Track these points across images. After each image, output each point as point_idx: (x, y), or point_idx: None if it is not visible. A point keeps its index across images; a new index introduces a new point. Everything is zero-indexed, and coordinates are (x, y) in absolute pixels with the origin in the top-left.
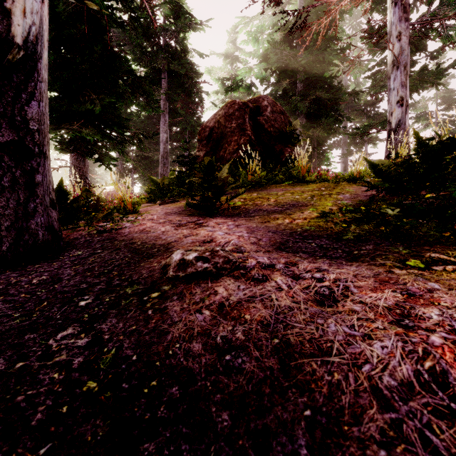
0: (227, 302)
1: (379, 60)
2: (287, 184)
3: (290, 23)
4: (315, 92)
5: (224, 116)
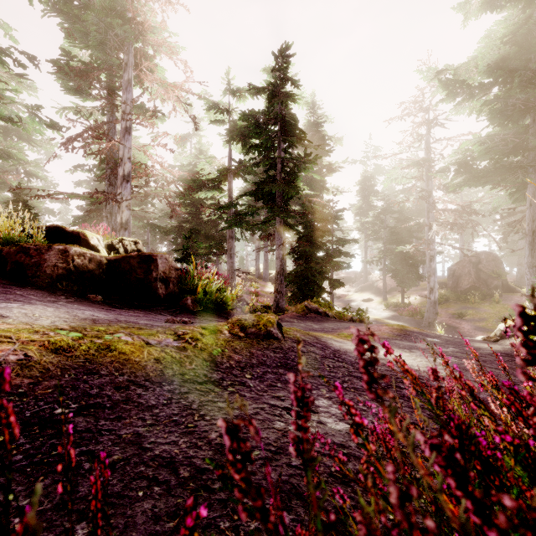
0: (467, 333)
1: None
2: (490, 302)
3: None
4: None
5: (461, 266)
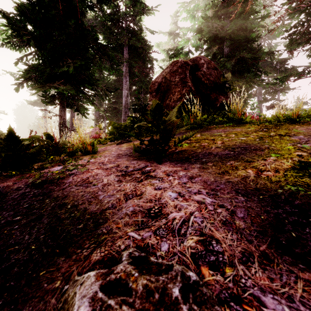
0: None
1: (296, 22)
2: (223, 125)
3: (219, 2)
4: (239, 54)
5: (169, 73)
